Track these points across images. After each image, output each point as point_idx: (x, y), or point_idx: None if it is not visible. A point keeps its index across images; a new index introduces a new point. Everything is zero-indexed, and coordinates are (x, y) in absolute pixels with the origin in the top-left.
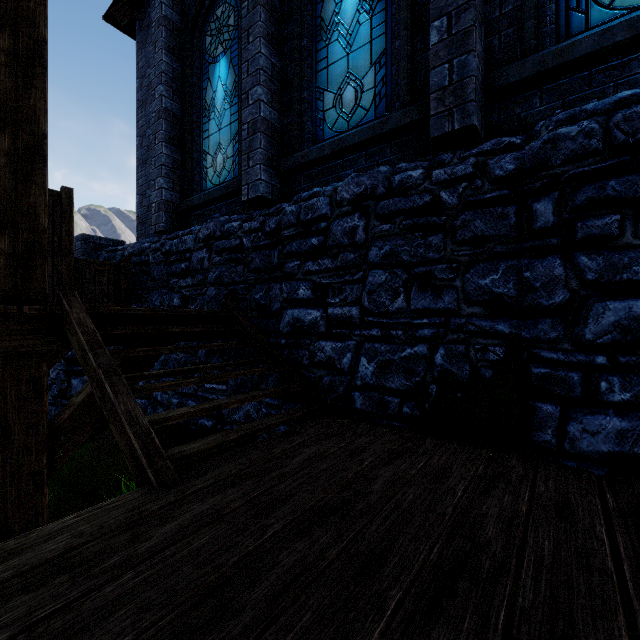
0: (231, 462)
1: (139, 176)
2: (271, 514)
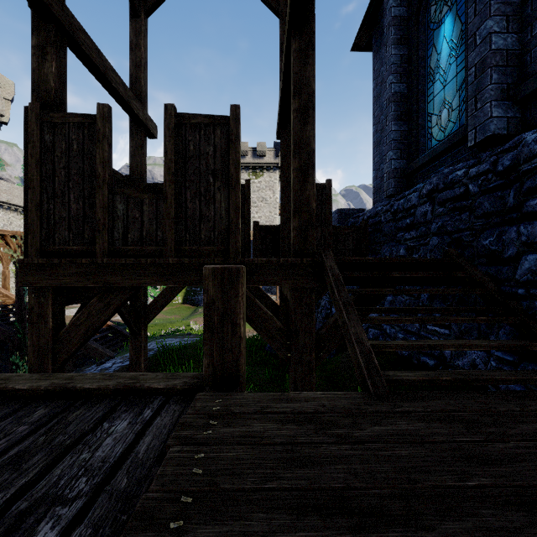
0: (441, 400)
1: (375, 156)
2: (479, 466)
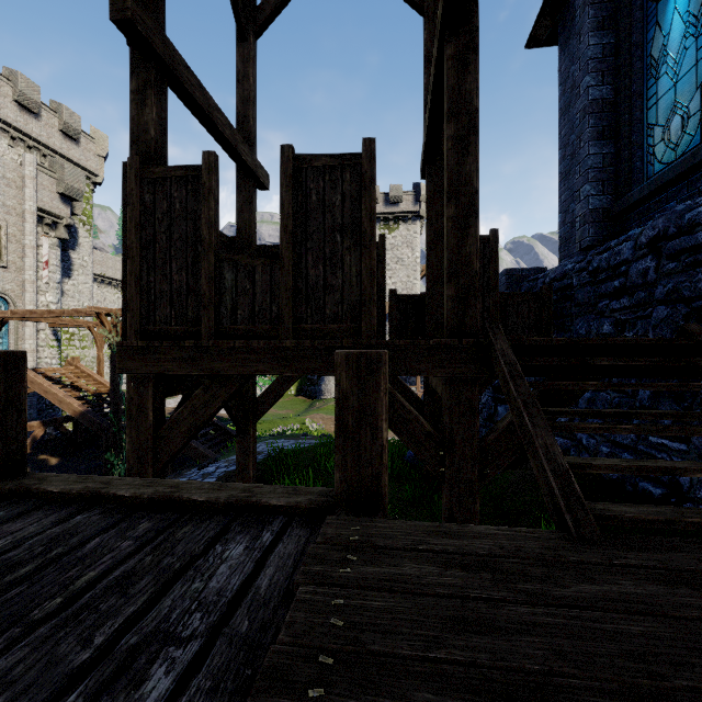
0: (687, 552)
1: (561, 192)
2: None
